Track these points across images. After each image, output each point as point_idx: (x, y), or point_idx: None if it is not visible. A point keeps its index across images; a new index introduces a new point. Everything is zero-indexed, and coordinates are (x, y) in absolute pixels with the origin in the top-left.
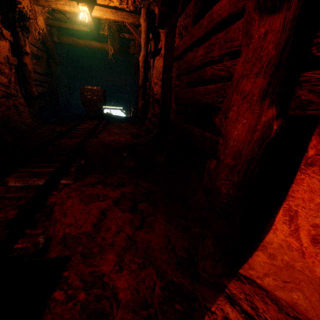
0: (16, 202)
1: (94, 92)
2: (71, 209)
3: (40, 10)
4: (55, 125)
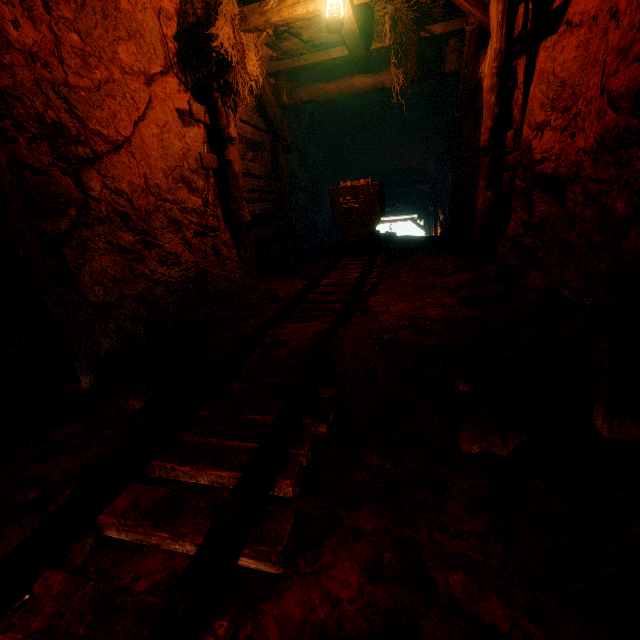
0: None
1: (358, 192)
2: None
3: (253, 41)
4: (283, 277)
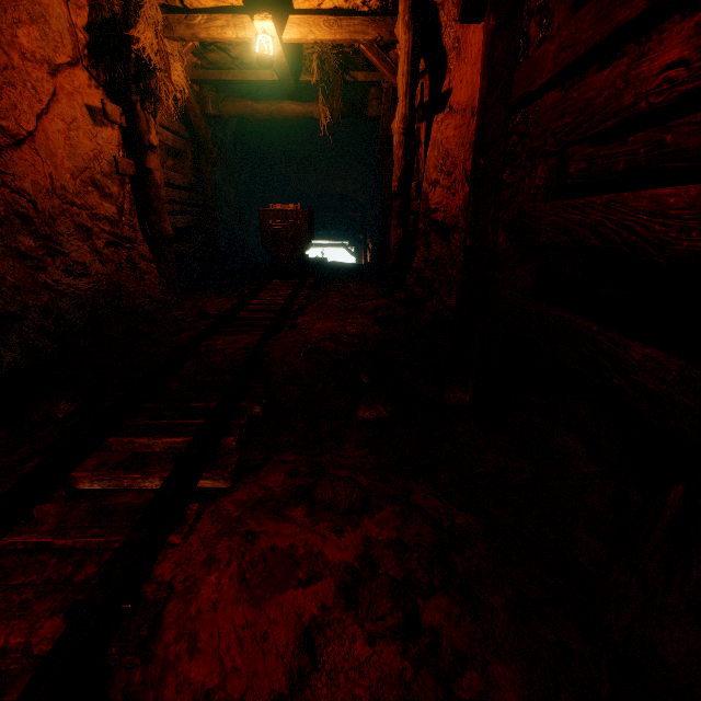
0: (73, 570)
1: (288, 216)
2: (210, 622)
3: (178, 49)
4: (209, 296)
